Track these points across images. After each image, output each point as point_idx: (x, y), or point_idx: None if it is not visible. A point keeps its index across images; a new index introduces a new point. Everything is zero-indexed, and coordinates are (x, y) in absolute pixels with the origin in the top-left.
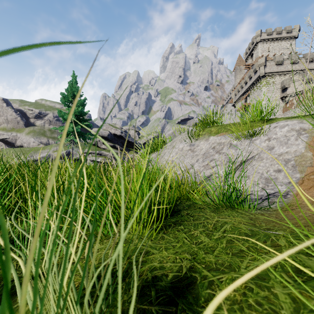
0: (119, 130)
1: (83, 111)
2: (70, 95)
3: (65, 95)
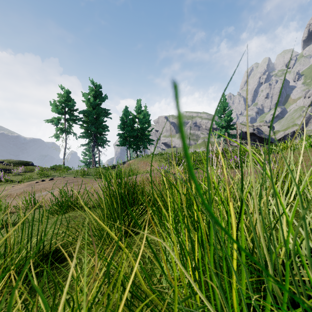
0: (251, 128)
1: (231, 119)
2: (222, 110)
3: (219, 110)
